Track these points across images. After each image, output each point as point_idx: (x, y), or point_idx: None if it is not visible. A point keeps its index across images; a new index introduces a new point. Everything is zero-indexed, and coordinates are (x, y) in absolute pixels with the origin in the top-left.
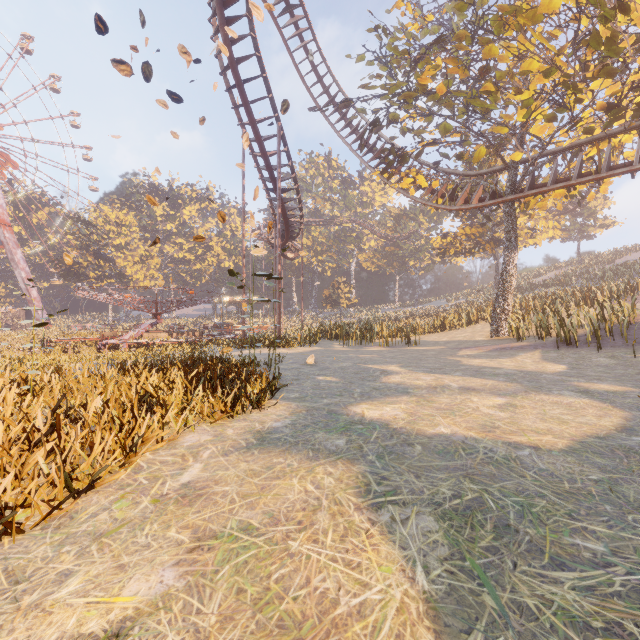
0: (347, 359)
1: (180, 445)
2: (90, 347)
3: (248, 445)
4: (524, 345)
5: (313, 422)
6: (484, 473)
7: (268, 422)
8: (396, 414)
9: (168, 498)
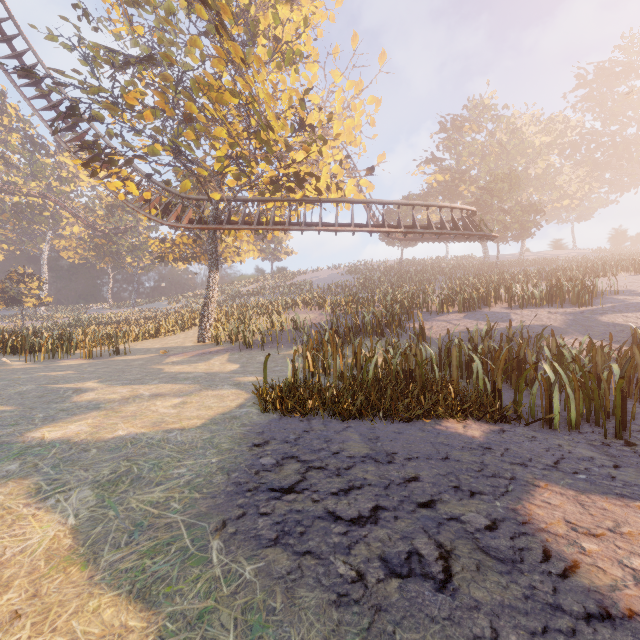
0: (30, 381)
1: None
2: None
3: None
4: (220, 349)
5: None
6: (140, 454)
7: None
8: (81, 430)
9: None
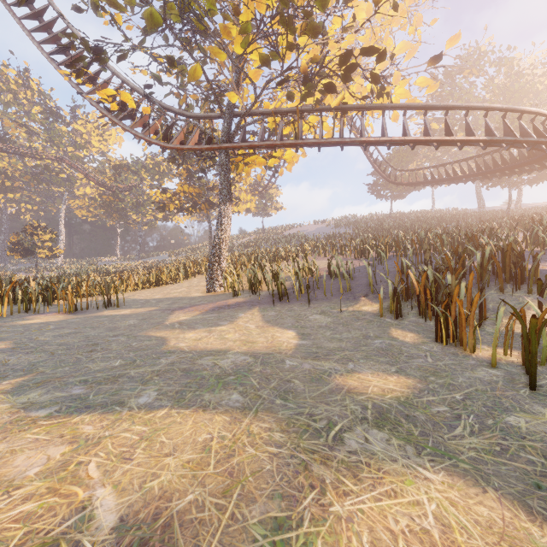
0: None
1: None
2: None
3: None
4: (241, 301)
5: None
6: None
7: None
8: None
9: None
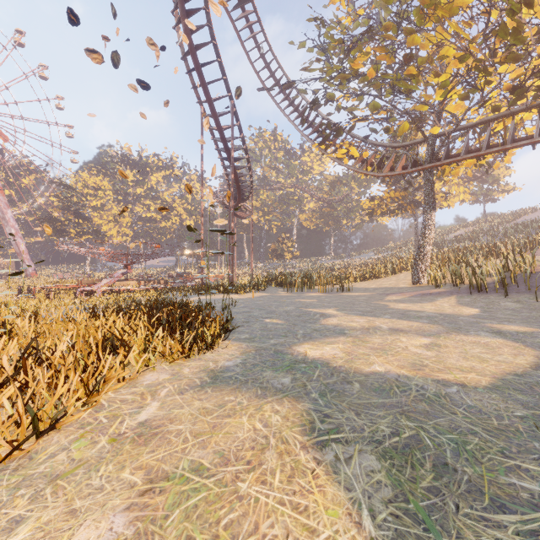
0: (290, 303)
1: (140, 384)
2: (69, 293)
3: (202, 383)
4: (441, 291)
5: (261, 361)
6: (418, 410)
7: (221, 361)
8: (335, 353)
9: (125, 437)
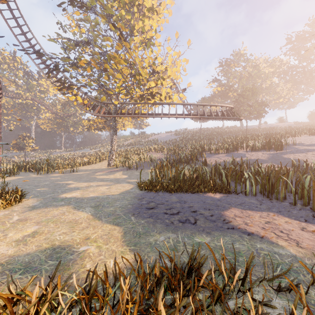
0: (46, 181)
1: None
2: None
3: (29, 210)
4: (118, 169)
5: (49, 201)
6: (101, 201)
7: (30, 204)
8: (77, 195)
9: (16, 222)
